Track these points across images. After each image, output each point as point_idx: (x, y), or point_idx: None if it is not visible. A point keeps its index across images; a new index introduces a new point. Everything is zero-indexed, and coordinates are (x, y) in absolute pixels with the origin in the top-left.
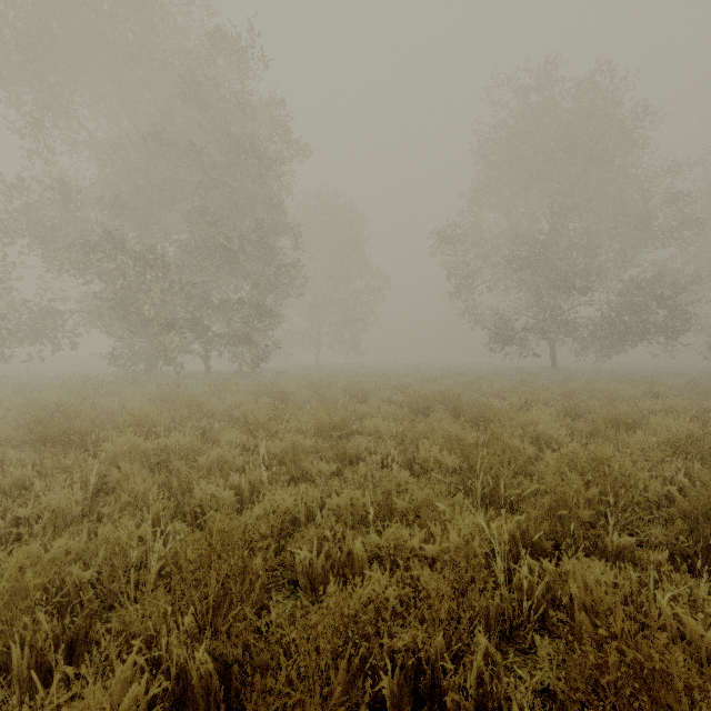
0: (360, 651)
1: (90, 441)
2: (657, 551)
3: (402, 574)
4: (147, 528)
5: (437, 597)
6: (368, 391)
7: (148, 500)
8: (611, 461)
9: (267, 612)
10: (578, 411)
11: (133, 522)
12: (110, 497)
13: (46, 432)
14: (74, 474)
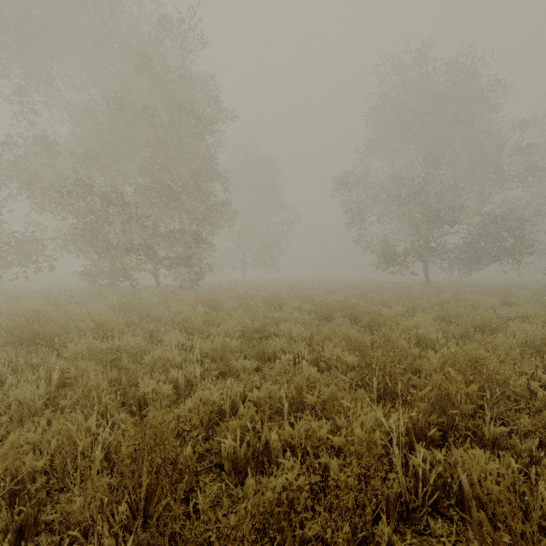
0: (276, 543)
1: (59, 342)
2: (529, 440)
3: (312, 462)
4: (94, 420)
5: (344, 489)
6: (282, 301)
7: (99, 393)
8: (485, 361)
9: (196, 494)
10: (449, 317)
11: (82, 416)
12: (72, 388)
13: (22, 335)
14: (40, 371)
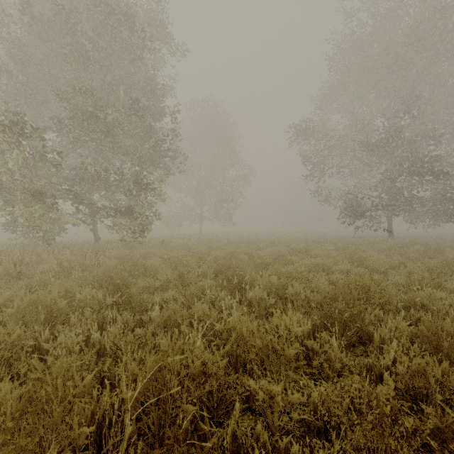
0: None
1: None
2: None
3: None
4: None
5: None
6: (245, 273)
7: None
8: None
9: None
10: None
11: None
12: None
13: None
14: None
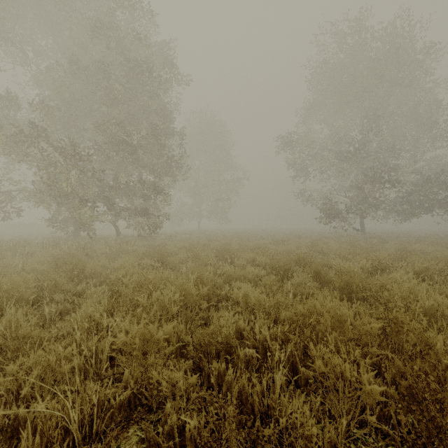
0: None
1: None
2: None
3: None
4: None
5: None
6: (234, 253)
7: None
8: None
9: None
10: (428, 275)
11: None
12: None
13: None
14: None
